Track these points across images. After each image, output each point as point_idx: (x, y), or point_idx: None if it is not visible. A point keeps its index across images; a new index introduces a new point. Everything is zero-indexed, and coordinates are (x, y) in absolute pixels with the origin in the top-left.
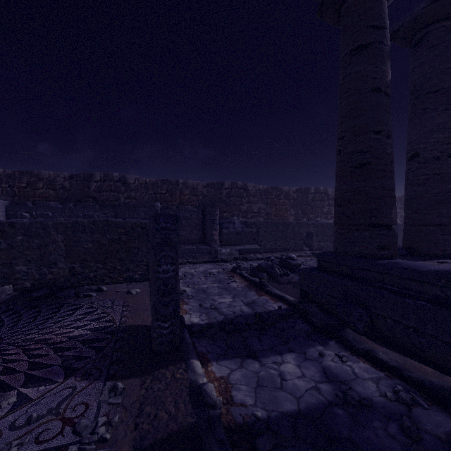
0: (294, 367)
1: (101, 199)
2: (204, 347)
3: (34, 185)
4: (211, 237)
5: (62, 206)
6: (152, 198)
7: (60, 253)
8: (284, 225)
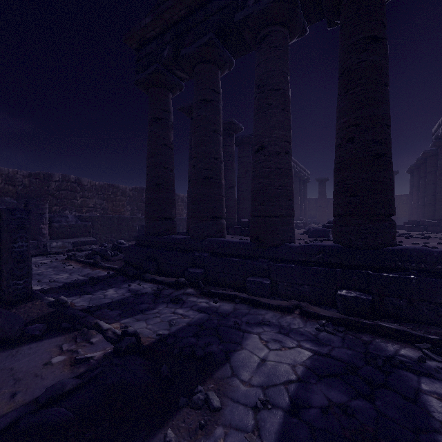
0: (113, 292)
1: None
2: (51, 296)
3: None
4: (39, 231)
5: None
6: None
7: None
8: (119, 219)
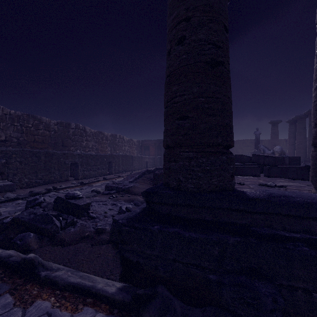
0: None
1: None
2: None
3: None
4: None
5: None
6: None
7: None
8: (47, 155)
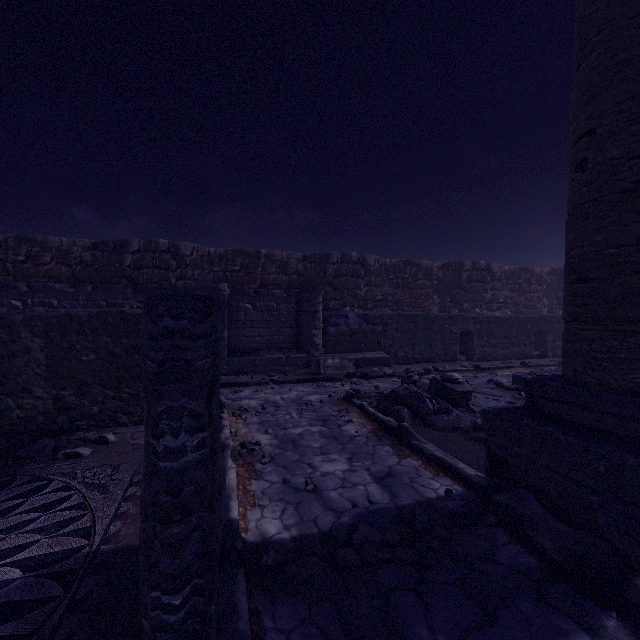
0: None
1: (141, 279)
2: (283, 635)
3: (37, 259)
4: (310, 340)
5: (74, 289)
6: (219, 278)
7: (38, 371)
8: (427, 319)
